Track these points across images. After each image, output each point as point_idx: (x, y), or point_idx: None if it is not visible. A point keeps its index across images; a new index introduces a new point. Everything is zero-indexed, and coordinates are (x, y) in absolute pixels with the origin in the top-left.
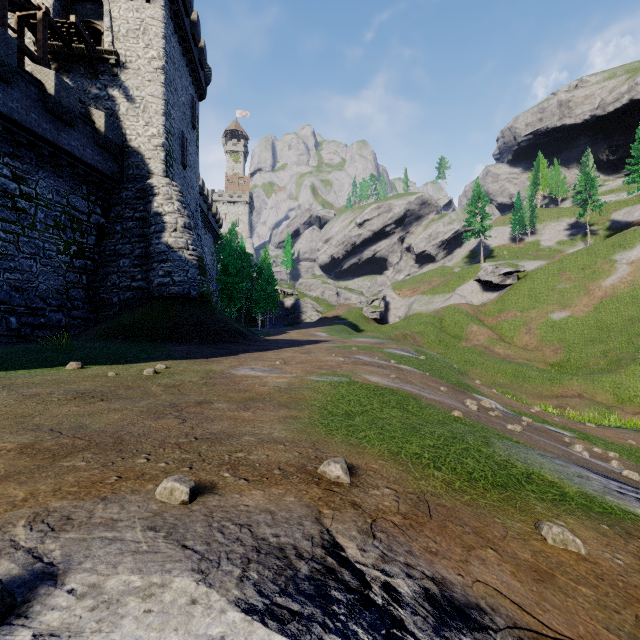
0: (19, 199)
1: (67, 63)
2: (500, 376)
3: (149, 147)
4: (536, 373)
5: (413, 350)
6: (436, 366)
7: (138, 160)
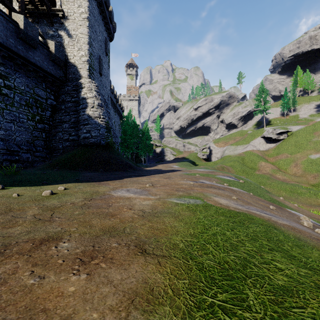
0: (3, 88)
1: (37, 18)
2: (282, 192)
3: (80, 62)
4: (305, 190)
5: (233, 176)
6: (252, 187)
7: (74, 69)
